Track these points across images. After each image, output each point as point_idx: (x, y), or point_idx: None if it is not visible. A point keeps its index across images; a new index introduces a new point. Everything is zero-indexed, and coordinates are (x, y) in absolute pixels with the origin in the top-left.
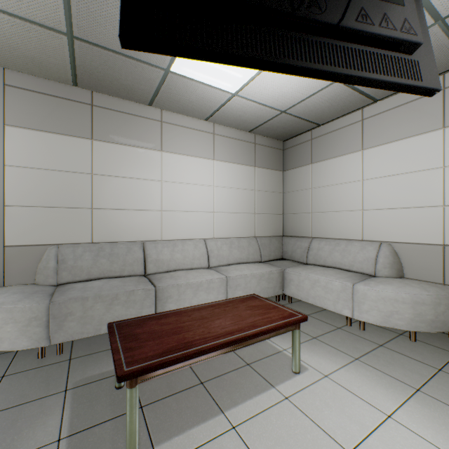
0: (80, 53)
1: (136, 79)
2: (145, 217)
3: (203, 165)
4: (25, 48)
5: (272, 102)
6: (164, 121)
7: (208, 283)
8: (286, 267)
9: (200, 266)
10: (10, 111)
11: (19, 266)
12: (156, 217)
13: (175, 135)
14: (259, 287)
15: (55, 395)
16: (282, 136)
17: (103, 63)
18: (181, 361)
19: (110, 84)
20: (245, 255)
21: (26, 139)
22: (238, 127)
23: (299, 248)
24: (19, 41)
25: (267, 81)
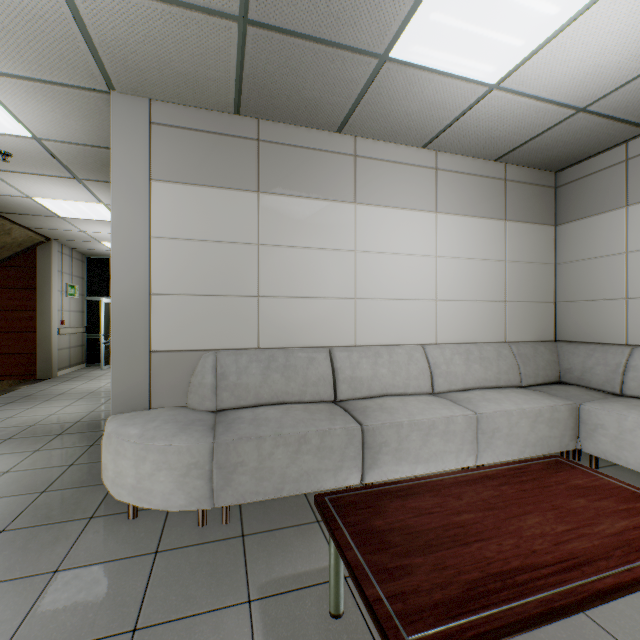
0: (252, 52)
1: (328, 85)
2: (331, 308)
3: (418, 223)
4: (179, 59)
5: (565, 92)
6: (359, 154)
7: (446, 424)
8: (581, 400)
9: (418, 390)
10: (156, 160)
11: (167, 381)
12: (347, 308)
13: (374, 175)
14: (533, 434)
15: (235, 608)
16: (557, 162)
17: (283, 64)
18: (514, 631)
19: (286, 102)
20: (493, 374)
21: (175, 199)
22: (477, 153)
23: (601, 364)
24: (173, 47)
25: (574, 43)
